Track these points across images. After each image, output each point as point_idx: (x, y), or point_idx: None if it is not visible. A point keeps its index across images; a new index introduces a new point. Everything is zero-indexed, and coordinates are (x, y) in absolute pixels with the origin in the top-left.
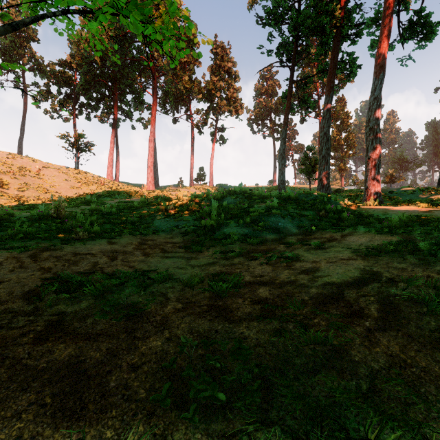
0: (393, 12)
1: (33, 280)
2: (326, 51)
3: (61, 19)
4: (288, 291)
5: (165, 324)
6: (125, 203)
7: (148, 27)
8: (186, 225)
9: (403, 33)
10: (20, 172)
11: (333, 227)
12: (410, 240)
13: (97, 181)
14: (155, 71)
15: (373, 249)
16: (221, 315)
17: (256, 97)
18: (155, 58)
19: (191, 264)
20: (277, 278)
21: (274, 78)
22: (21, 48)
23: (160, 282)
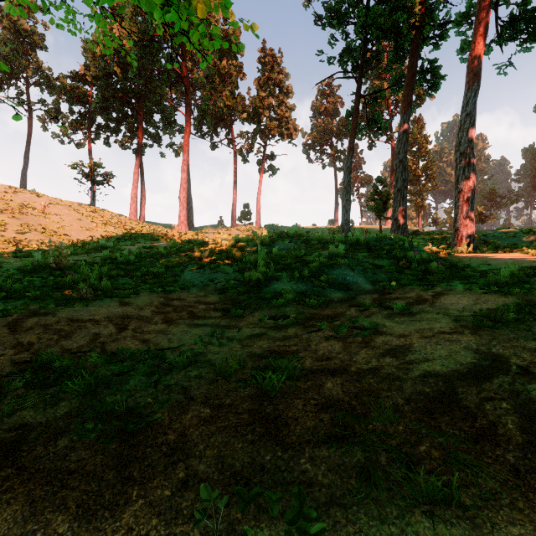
0: (491, 4)
1: (0, 363)
2: (402, 57)
3: (59, 8)
4: (370, 386)
5: (181, 450)
6: (149, 249)
7: (168, 9)
8: (225, 278)
9: (502, 32)
10: (20, 210)
11: (418, 282)
12: (535, 304)
13: (117, 220)
14: (188, 85)
15: (483, 316)
16: (270, 433)
17: (314, 117)
18: (189, 70)
19: (229, 336)
20: (351, 363)
21: (336, 94)
22: (25, 57)
23: (182, 368)
